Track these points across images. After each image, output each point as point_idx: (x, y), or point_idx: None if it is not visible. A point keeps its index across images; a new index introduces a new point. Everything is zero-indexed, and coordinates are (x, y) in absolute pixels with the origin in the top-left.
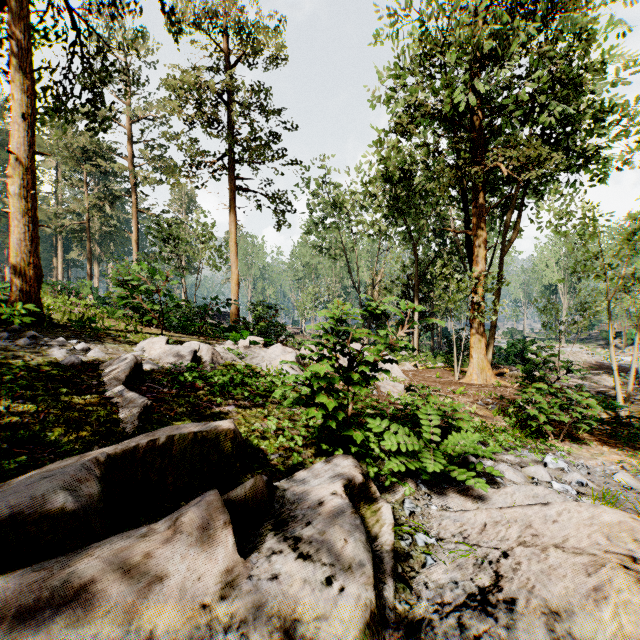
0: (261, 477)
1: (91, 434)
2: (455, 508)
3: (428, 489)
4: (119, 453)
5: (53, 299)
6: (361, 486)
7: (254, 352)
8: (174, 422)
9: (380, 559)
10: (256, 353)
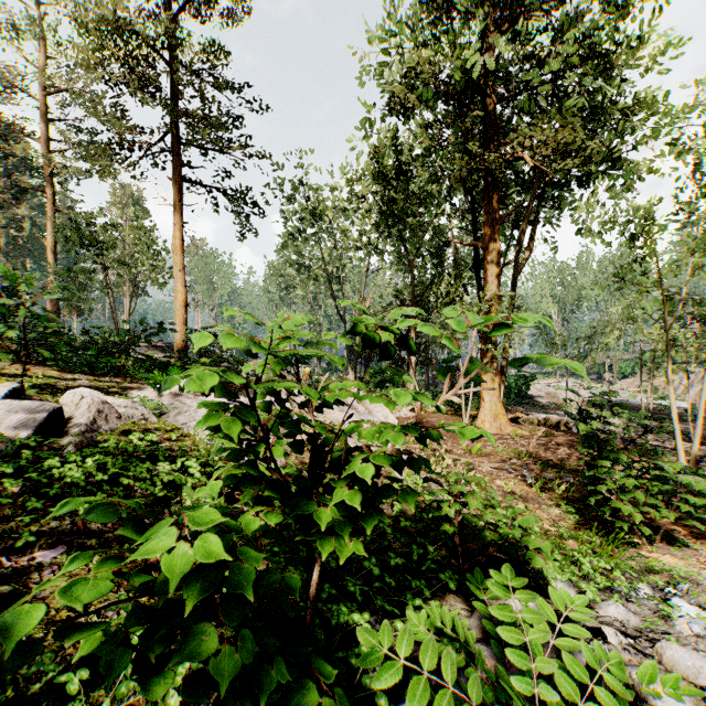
0: None
1: None
2: None
3: None
4: None
5: None
6: None
7: (184, 403)
8: None
9: None
10: (186, 405)
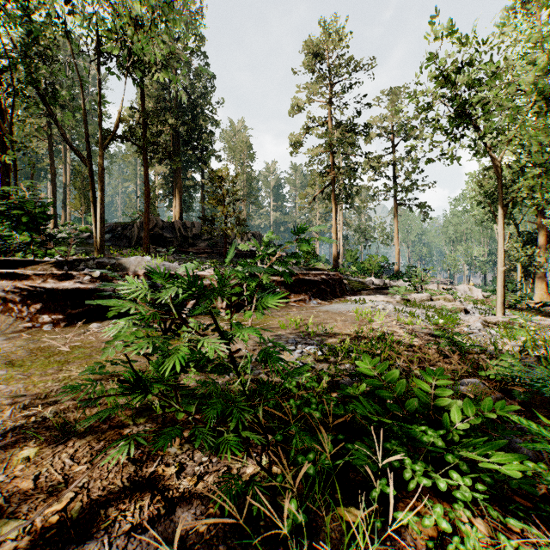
0: None
1: None
2: None
3: None
4: (381, 287)
5: None
6: None
7: (404, 284)
8: None
9: None
10: (405, 284)
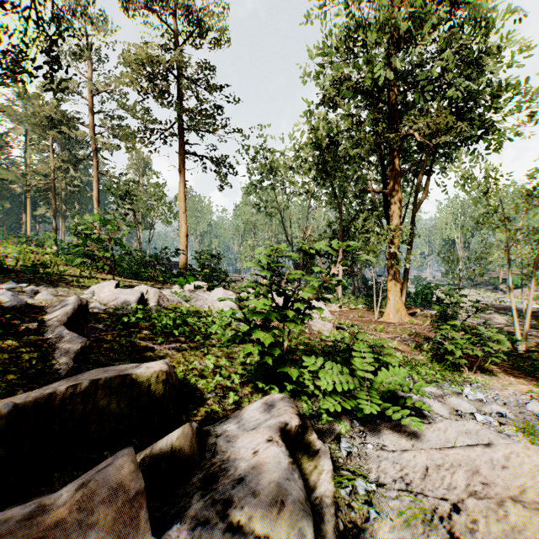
0: (190, 425)
1: (20, 377)
2: (390, 446)
3: (362, 426)
4: (31, 402)
5: (12, 247)
6: (298, 428)
7: (198, 295)
8: (112, 362)
9: (320, 515)
10: (200, 296)
